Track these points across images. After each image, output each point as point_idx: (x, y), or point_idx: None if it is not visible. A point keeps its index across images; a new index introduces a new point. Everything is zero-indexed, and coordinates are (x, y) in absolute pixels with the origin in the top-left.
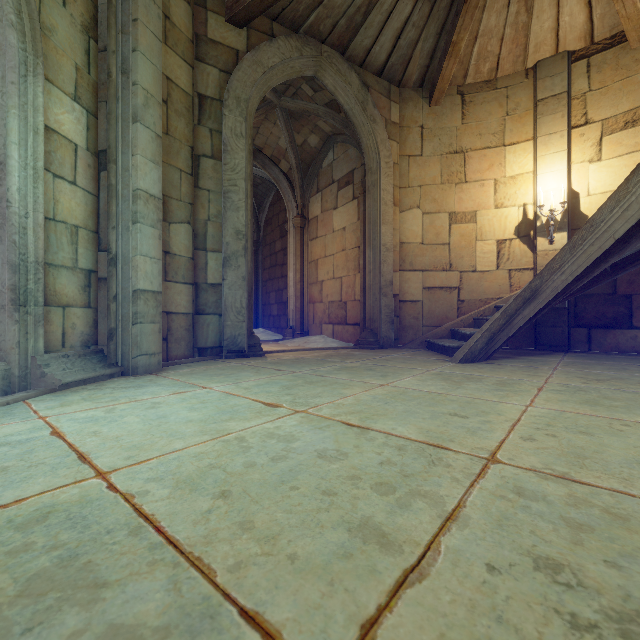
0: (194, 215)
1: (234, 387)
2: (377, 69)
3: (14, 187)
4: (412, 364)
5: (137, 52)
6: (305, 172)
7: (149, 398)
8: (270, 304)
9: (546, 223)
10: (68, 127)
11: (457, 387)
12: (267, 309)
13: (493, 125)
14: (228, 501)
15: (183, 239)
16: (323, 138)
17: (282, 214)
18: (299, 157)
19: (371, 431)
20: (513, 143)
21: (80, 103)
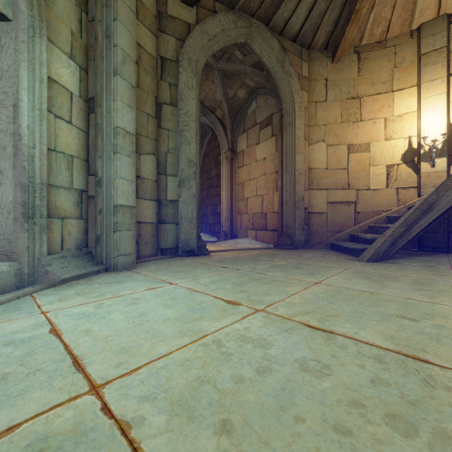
0: (157, 148)
1: (195, 283)
2: (292, 36)
3: (24, 124)
4: (328, 263)
5: (117, 21)
6: (234, 118)
7: (129, 293)
8: (207, 215)
9: (428, 151)
10: (65, 79)
11: (382, 286)
12: (205, 219)
13: (383, 76)
14: (233, 440)
15: (149, 166)
16: (248, 92)
17: (216, 149)
18: (230, 106)
19: (336, 336)
20: (400, 89)
21: (74, 61)
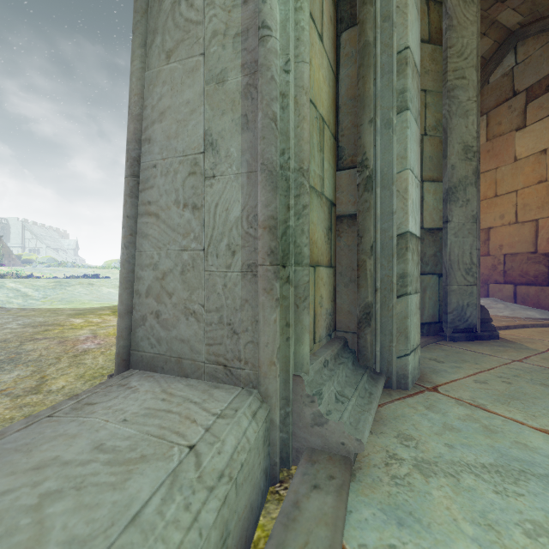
0: None
1: None
2: None
3: None
4: None
5: None
6: None
7: None
8: None
9: None
10: None
11: None
12: None
13: None
14: None
15: None
16: (499, 39)
17: None
18: None
19: None
20: None
21: None
